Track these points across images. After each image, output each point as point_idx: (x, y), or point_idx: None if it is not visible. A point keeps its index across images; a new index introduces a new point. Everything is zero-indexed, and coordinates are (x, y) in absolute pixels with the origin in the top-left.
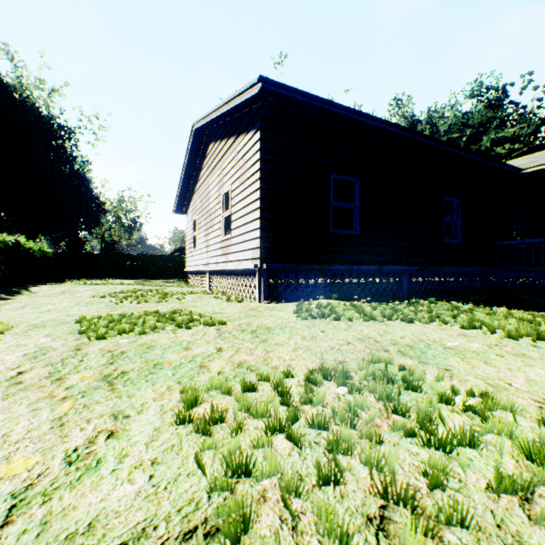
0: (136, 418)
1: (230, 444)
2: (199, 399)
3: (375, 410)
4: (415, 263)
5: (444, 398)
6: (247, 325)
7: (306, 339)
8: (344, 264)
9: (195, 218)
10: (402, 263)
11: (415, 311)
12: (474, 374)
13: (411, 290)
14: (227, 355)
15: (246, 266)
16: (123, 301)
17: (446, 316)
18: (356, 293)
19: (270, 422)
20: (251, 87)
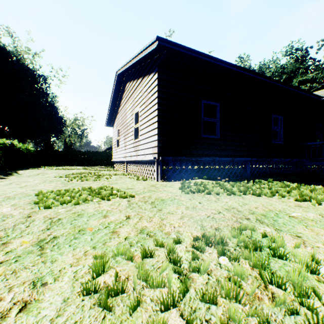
0: (51, 286)
1: (127, 322)
2: (106, 267)
3: (256, 284)
4: (254, 156)
5: (309, 268)
6: (148, 198)
7: (189, 209)
8: (210, 157)
9: (118, 129)
10: (246, 156)
11: (260, 188)
12: (321, 241)
13: (252, 173)
14: (133, 222)
15: (149, 158)
16: (72, 180)
17: (283, 191)
18: (218, 175)
19: (164, 293)
20: (152, 44)
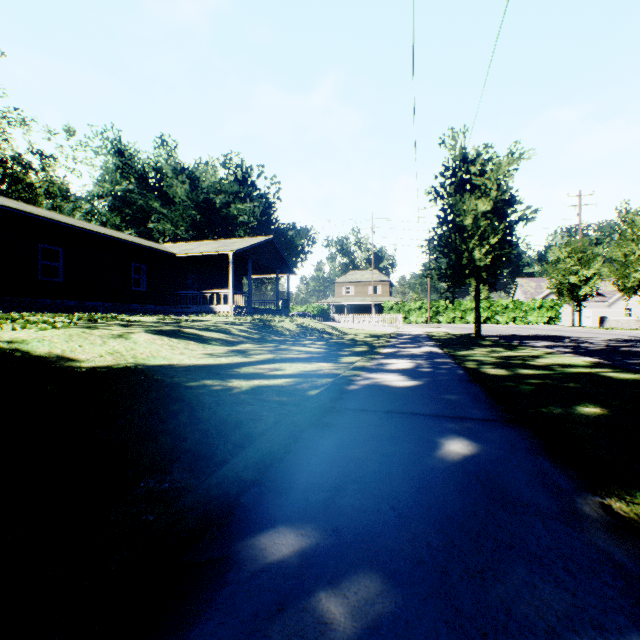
0: None
1: None
2: None
3: None
4: (110, 301)
5: None
6: None
7: None
8: (51, 299)
9: None
10: (99, 301)
11: None
12: None
13: None
14: None
15: None
16: None
17: None
18: None
19: None
20: None
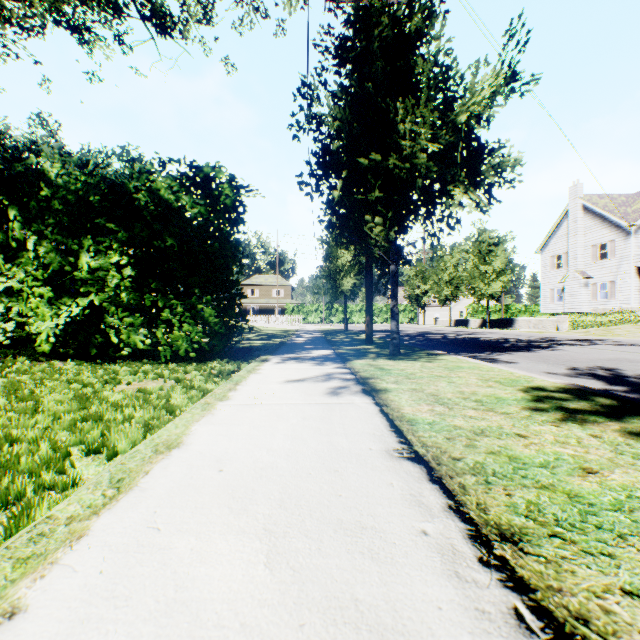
0: None
1: None
2: None
3: None
4: None
5: None
6: None
7: None
8: None
9: None
10: None
11: None
12: None
13: None
14: None
15: None
16: None
17: None
18: None
19: None
20: None
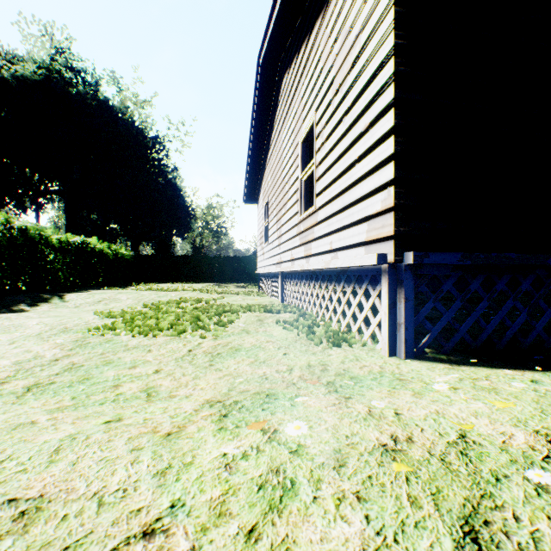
0: None
1: None
2: None
3: None
4: None
5: None
6: None
7: None
8: None
9: (266, 202)
10: None
11: None
12: None
13: None
14: None
15: (352, 259)
16: (116, 329)
17: None
18: None
19: None
20: None
